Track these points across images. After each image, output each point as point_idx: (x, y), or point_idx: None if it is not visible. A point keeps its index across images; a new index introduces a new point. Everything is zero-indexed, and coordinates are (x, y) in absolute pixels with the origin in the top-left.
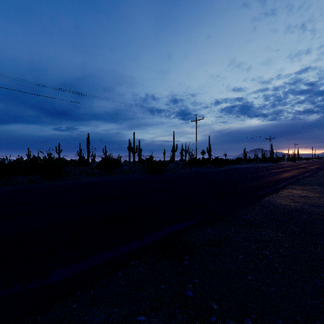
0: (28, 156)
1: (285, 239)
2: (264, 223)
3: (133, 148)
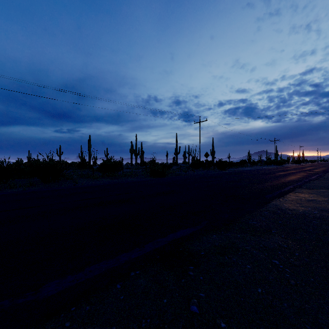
0: (28, 158)
1: (295, 247)
2: (271, 229)
3: (136, 150)
